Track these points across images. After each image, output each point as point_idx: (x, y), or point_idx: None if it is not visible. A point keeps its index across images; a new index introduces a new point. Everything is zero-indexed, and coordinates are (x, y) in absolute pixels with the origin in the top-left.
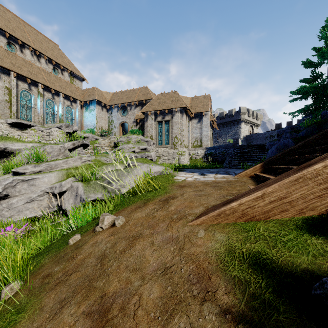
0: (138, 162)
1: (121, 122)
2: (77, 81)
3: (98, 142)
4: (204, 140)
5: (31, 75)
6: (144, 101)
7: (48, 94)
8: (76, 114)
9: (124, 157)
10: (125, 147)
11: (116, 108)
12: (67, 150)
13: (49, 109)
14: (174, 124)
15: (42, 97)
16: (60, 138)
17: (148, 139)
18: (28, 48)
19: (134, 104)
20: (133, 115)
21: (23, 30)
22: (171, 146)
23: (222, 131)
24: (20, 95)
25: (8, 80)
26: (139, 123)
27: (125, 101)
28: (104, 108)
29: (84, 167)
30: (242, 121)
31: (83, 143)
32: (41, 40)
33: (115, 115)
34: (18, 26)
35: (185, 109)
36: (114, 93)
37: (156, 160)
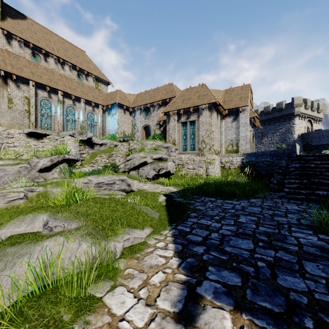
0: (65, 219)
1: (143, 125)
2: (102, 85)
3: (117, 148)
4: (242, 143)
5: (50, 82)
6: (167, 100)
7: (69, 101)
8: (98, 119)
9: (100, 182)
10: (136, 156)
11: (139, 110)
12: (33, 171)
13: (70, 116)
14: (201, 124)
15: (62, 104)
16: (72, 146)
17: (169, 144)
18: (52, 57)
19: (157, 105)
20: (156, 116)
21: (49, 40)
22: (197, 152)
23: (268, 129)
24: (40, 104)
25: (28, 90)
26: (163, 126)
27: (147, 101)
28: (126, 112)
29: (1, 214)
30: (296, 115)
31: (64, 158)
32: (67, 48)
33: (138, 118)
34: (44, 37)
35: (215, 105)
36: (138, 94)
37: (179, 169)
